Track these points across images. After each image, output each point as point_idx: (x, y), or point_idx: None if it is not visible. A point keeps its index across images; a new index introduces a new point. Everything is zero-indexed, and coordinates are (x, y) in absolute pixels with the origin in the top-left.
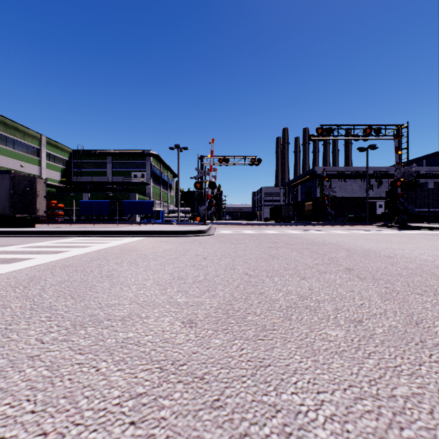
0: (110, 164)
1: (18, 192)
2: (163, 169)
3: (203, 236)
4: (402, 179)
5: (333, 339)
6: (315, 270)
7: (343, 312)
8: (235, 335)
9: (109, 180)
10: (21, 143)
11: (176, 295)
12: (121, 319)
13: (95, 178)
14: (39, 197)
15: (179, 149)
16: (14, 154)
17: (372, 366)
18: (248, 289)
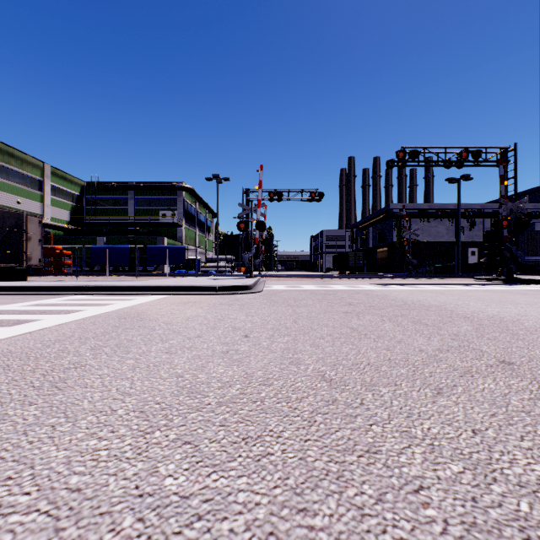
0: (132, 200)
1: (2, 234)
2: (199, 207)
3: (247, 293)
4: (509, 217)
5: None
6: (448, 366)
7: None
8: None
9: (131, 221)
10: (18, 172)
11: (167, 461)
12: None
13: (113, 218)
14: (32, 241)
15: (218, 181)
16: (8, 187)
17: None
18: (337, 433)
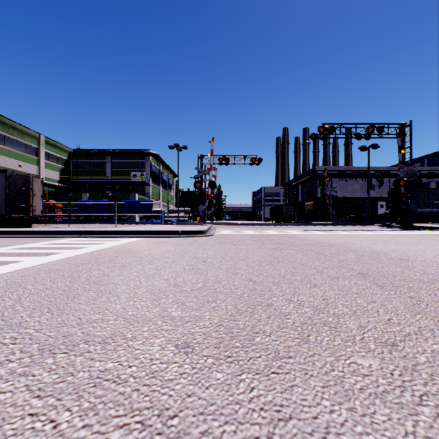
0: (110, 163)
1: (14, 191)
2: (163, 169)
3: (203, 236)
4: (405, 178)
5: (367, 373)
6: (326, 275)
7: (370, 331)
8: (242, 365)
9: (108, 180)
10: (19, 142)
11: (171, 308)
12: (101, 342)
13: (94, 178)
14: (36, 197)
15: (179, 149)
16: (12, 154)
17: (431, 419)
18: (254, 300)
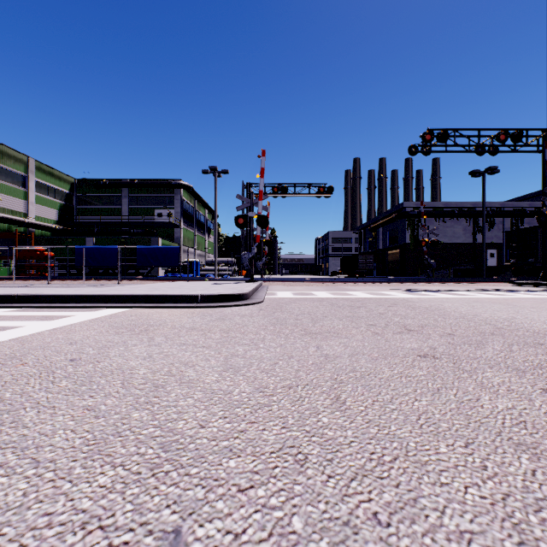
0: (126, 198)
1: None
2: (199, 207)
3: (242, 305)
4: None
5: None
6: None
7: None
8: None
9: (124, 221)
10: None
11: None
12: None
13: (106, 218)
14: None
15: (216, 174)
16: None
17: None
18: None
